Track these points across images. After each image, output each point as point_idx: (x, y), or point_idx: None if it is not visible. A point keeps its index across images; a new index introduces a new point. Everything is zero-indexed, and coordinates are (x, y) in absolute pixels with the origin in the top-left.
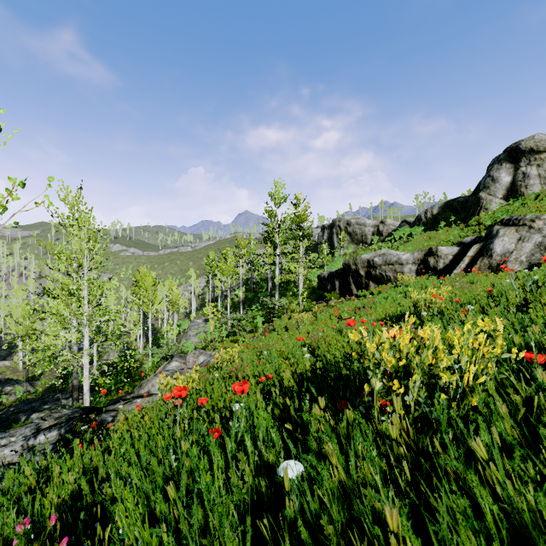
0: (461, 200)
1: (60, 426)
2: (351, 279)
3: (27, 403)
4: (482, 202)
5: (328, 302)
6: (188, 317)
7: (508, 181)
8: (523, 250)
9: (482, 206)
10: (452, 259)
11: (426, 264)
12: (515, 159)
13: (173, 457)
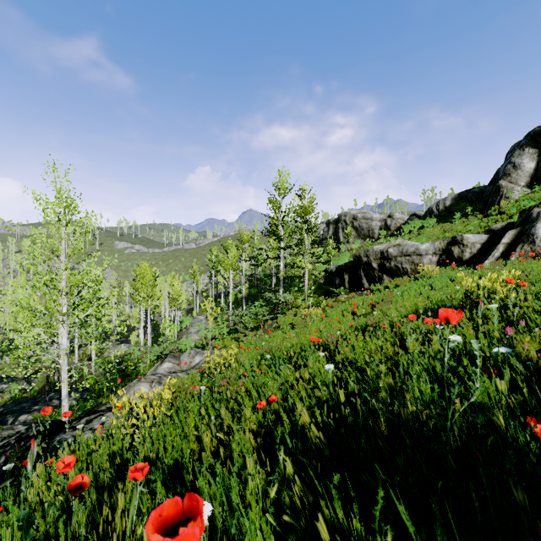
0: (477, 190)
1: (3, 450)
2: (363, 272)
3: (18, 404)
4: (502, 191)
5: (337, 297)
6: (191, 314)
7: (532, 167)
8: None
9: (502, 195)
10: (480, 248)
11: (450, 254)
12: (539, 143)
13: None
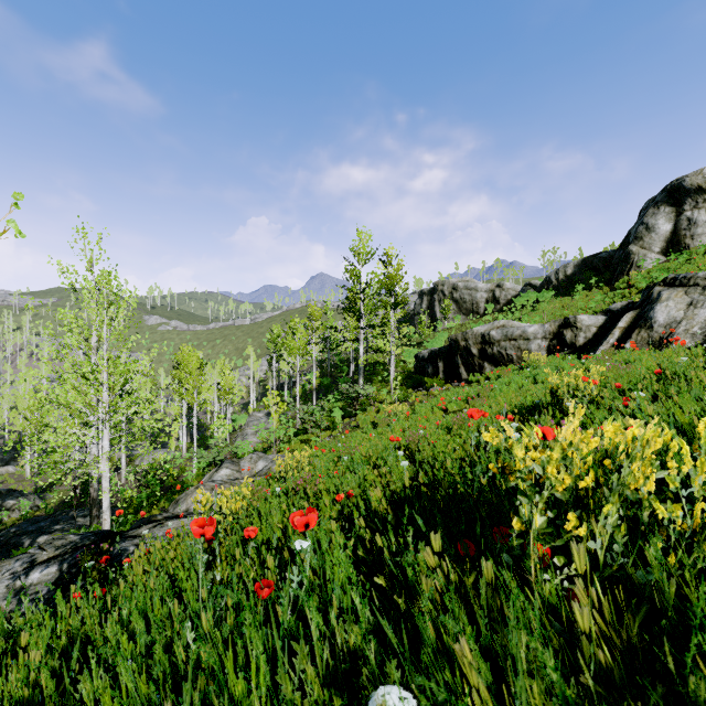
0: (605, 255)
1: (63, 558)
2: (460, 359)
3: (33, 523)
4: (633, 258)
5: (429, 390)
6: (245, 410)
7: (668, 230)
8: (695, 319)
9: (633, 264)
10: (596, 332)
11: (561, 338)
12: (677, 200)
13: (191, 636)
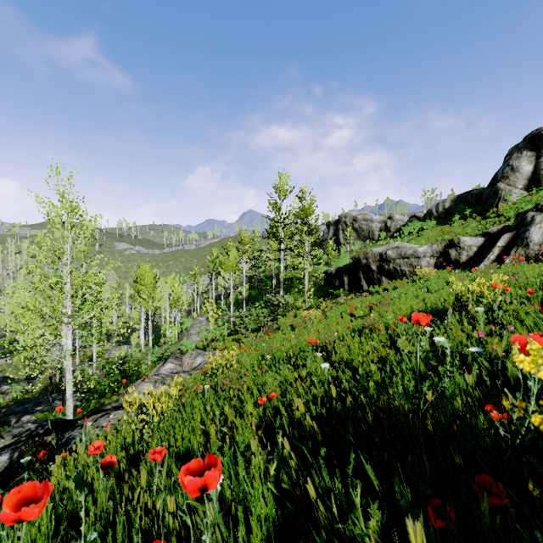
0: (476, 192)
1: (16, 447)
2: (362, 274)
3: (20, 404)
4: (500, 193)
5: (337, 299)
6: (191, 315)
7: (530, 170)
8: None
9: (500, 198)
10: (477, 251)
11: (447, 256)
12: (537, 146)
13: None
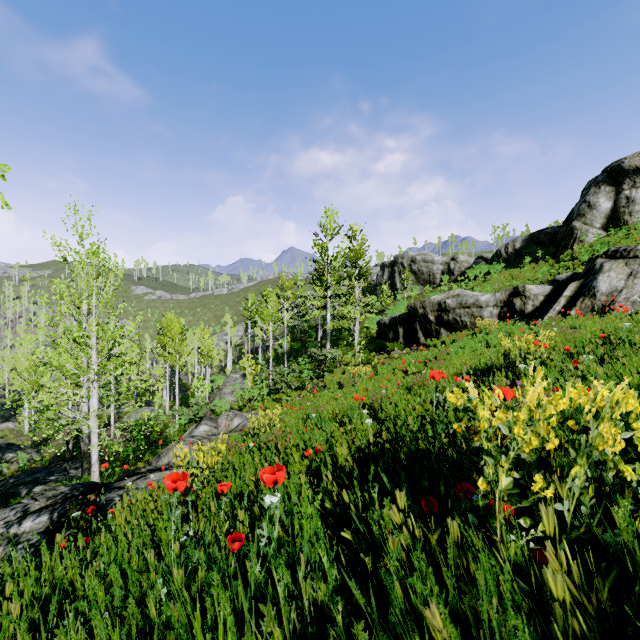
0: (550, 231)
1: (53, 508)
2: (418, 325)
3: (30, 474)
4: (576, 233)
5: (390, 353)
6: (223, 372)
7: (608, 207)
8: (635, 288)
9: (576, 238)
10: (543, 301)
11: (511, 306)
12: (617, 180)
13: (163, 591)
